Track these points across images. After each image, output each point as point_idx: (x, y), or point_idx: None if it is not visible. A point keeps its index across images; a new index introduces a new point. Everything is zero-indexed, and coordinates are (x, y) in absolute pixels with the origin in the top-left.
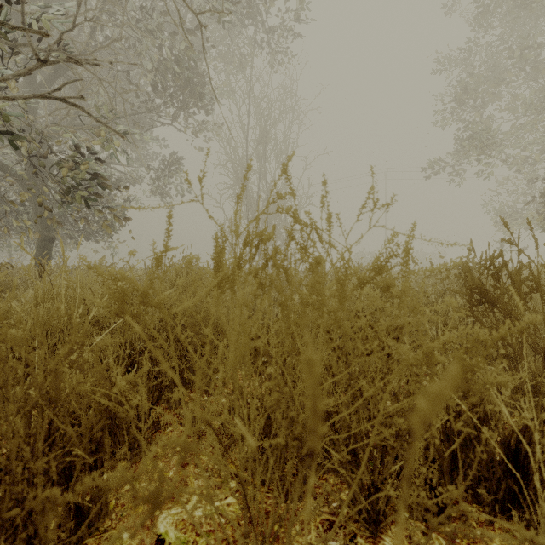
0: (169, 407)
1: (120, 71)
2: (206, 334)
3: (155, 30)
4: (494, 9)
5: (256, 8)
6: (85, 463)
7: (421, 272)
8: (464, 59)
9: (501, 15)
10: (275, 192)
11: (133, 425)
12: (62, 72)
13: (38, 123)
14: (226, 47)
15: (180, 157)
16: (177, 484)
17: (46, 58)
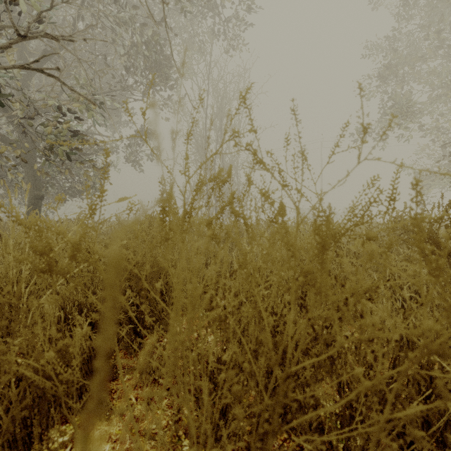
0: (128, 353)
1: (98, 55)
2: (158, 288)
3: (127, 19)
4: (415, 2)
5: (213, 2)
6: (16, 439)
7: (411, 220)
8: (389, 44)
9: (422, 7)
10: (233, 129)
11: (63, 404)
12: (50, 56)
13: (26, 96)
14: (188, 36)
15: (150, 129)
16: (129, 446)
17: (25, 33)
